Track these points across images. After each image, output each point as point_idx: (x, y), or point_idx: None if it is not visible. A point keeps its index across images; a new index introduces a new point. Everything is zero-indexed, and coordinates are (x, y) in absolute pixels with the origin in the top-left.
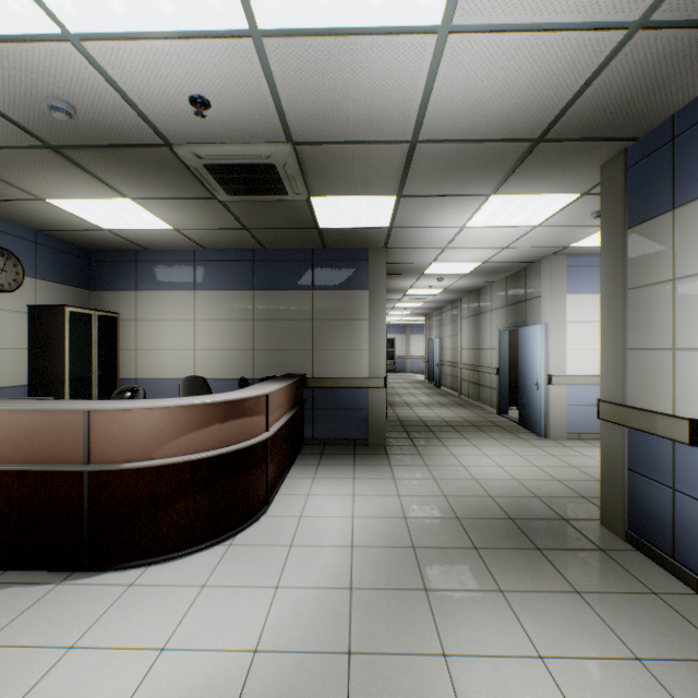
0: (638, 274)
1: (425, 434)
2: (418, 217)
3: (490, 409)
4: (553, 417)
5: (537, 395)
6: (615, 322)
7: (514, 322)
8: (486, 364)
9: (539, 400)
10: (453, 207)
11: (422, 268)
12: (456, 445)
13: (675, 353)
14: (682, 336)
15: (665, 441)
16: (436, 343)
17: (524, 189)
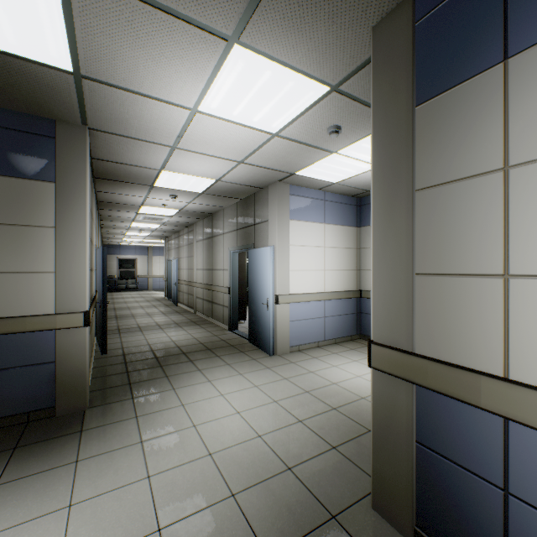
0: (436, 167)
1: (152, 372)
2: (122, 60)
3: (222, 325)
4: (280, 334)
5: (266, 314)
6: (398, 236)
7: (244, 244)
8: (219, 284)
9: (269, 319)
10: (177, 53)
11: (151, 177)
12: (188, 385)
13: (511, 282)
14: (525, 255)
15: (490, 414)
16: (175, 263)
17: (277, 44)
